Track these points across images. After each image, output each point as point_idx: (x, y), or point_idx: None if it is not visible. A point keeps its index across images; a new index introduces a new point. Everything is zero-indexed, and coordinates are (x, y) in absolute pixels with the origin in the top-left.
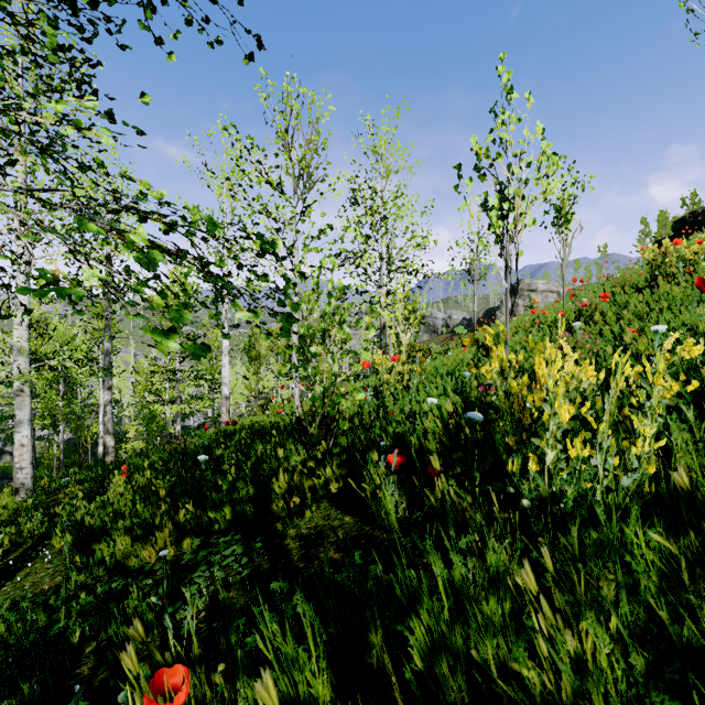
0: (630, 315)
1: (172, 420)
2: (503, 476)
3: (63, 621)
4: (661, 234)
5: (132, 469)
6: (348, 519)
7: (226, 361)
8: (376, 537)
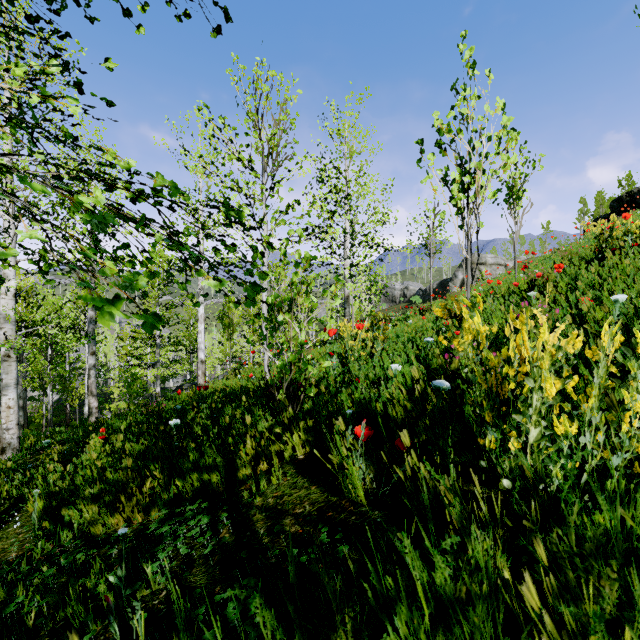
0: (583, 285)
1: (153, 382)
2: (470, 445)
3: (21, 598)
4: (599, 212)
5: (110, 431)
6: (315, 488)
7: (202, 328)
8: (343, 509)
